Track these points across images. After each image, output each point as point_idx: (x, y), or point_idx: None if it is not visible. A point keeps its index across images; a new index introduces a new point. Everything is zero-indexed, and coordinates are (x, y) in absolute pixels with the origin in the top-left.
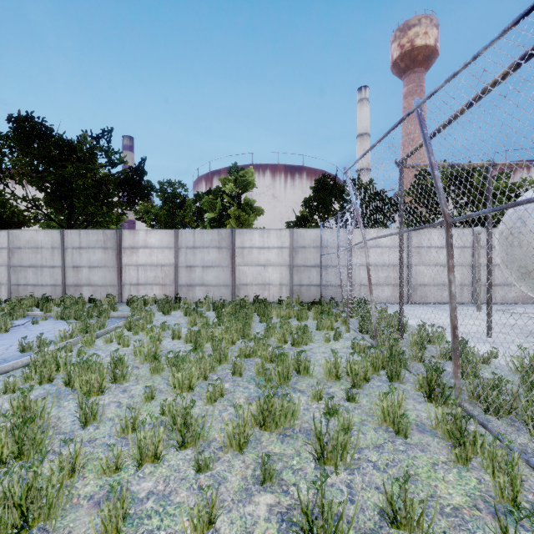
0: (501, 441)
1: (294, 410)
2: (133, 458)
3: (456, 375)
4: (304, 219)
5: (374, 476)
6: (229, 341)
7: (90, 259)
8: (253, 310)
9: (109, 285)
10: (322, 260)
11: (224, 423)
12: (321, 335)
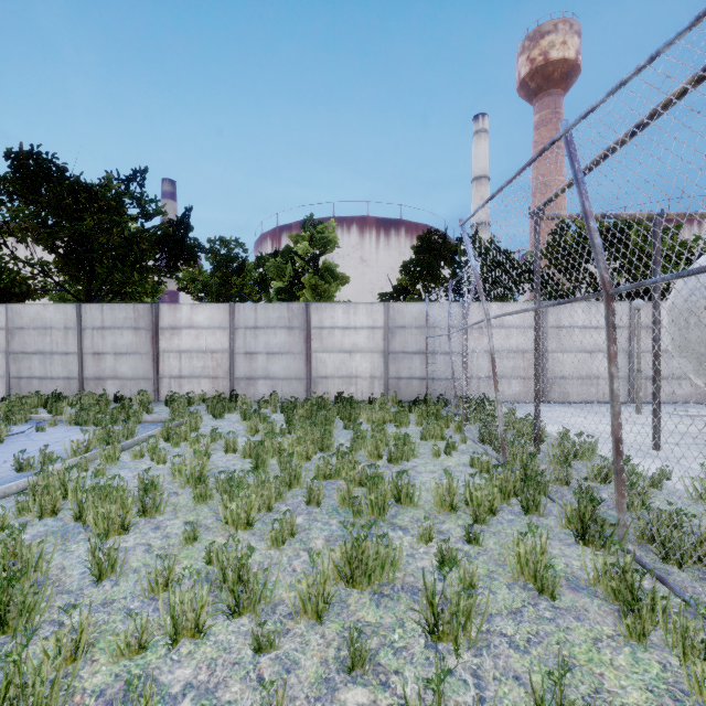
0: (689, 604)
1: (393, 557)
2: (164, 633)
3: (621, 506)
4: (404, 289)
5: (511, 658)
6: (303, 456)
7: (116, 343)
8: (335, 413)
9: (142, 378)
10: (427, 345)
11: (294, 579)
12: (428, 446)
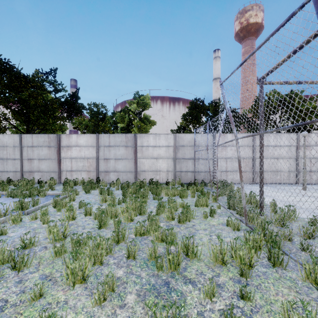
0: None
1: None
2: None
3: None
4: (183, 127)
5: None
6: (129, 218)
7: (39, 154)
8: (148, 190)
9: (52, 171)
10: (195, 155)
11: None
12: (199, 211)
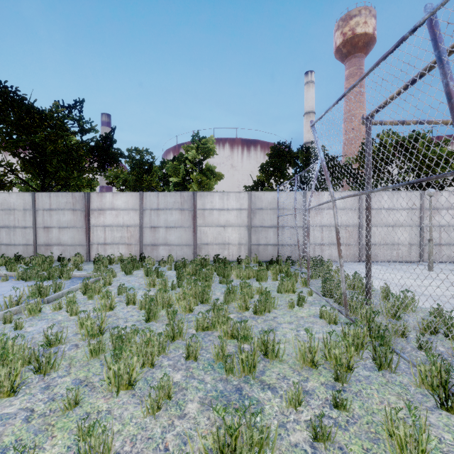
0: None
1: (267, 435)
2: None
3: None
4: (261, 183)
5: None
6: (187, 308)
7: (60, 220)
8: (213, 270)
9: (78, 245)
10: (278, 221)
11: None
12: (283, 298)
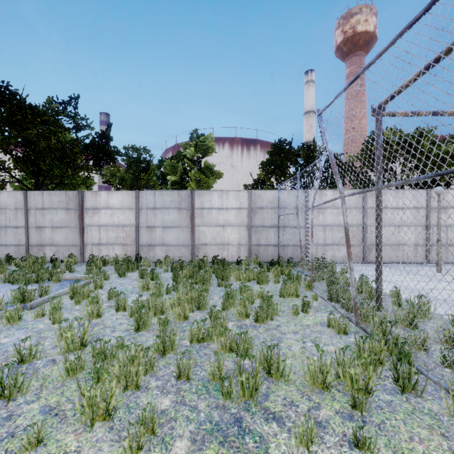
0: None
1: None
2: None
3: None
4: (261, 182)
5: None
6: (181, 316)
7: (53, 219)
8: (211, 272)
9: (72, 245)
10: (279, 221)
11: None
12: (286, 303)
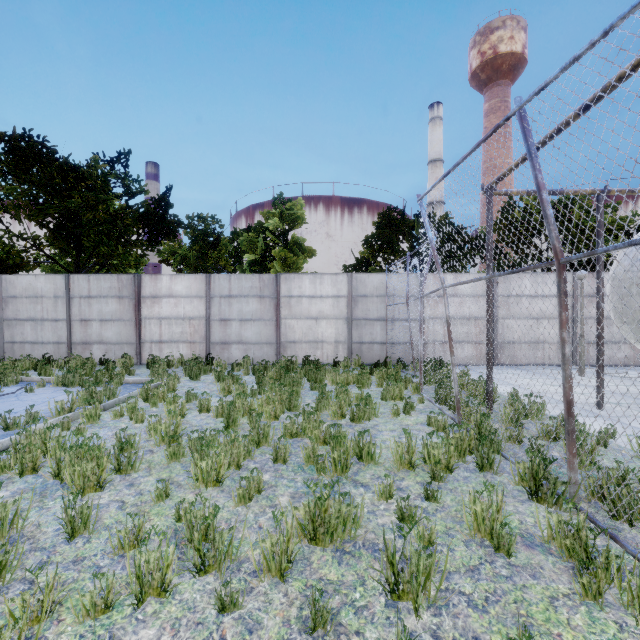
0: None
1: (355, 514)
2: (129, 594)
3: (572, 465)
4: (366, 261)
5: (470, 618)
6: (272, 415)
7: (102, 310)
8: (302, 375)
9: (125, 343)
10: (387, 312)
11: (259, 539)
12: (388, 406)
